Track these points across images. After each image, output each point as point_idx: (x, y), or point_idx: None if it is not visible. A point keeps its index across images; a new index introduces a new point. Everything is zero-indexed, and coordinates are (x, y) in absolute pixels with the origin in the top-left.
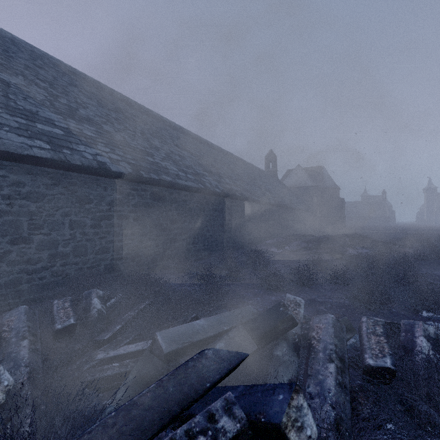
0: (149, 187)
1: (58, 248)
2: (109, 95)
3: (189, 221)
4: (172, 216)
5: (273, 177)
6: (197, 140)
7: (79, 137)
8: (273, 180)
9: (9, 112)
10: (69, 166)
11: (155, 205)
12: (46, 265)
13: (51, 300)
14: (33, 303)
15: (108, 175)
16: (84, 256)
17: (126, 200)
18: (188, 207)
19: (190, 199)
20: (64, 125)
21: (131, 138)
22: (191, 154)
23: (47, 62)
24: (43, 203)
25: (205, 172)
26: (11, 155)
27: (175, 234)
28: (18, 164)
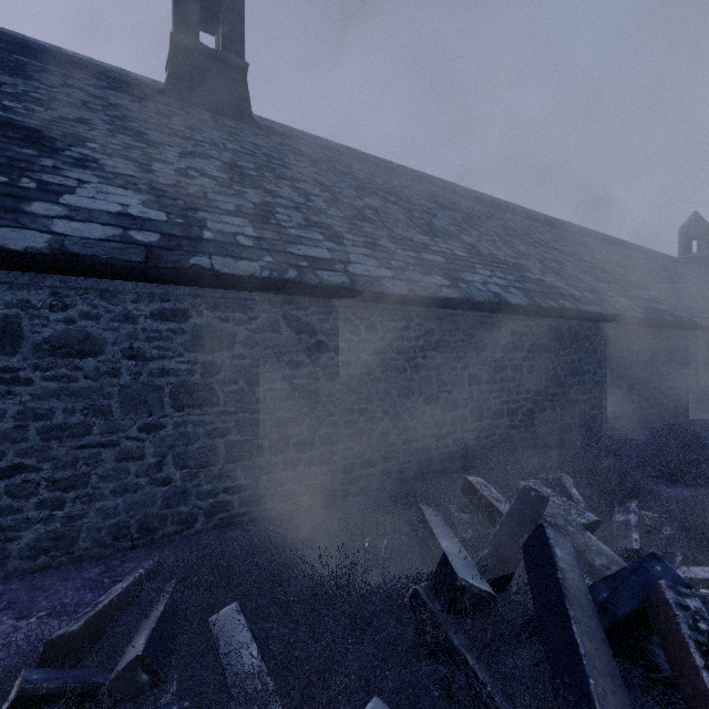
0: (543, 320)
1: (459, 409)
2: (431, 186)
3: (593, 371)
4: (572, 364)
5: (704, 270)
6: (549, 224)
7: (457, 262)
8: (708, 276)
9: (399, 246)
10: (472, 305)
11: (550, 347)
12: (449, 430)
13: (455, 475)
14: (439, 475)
15: (505, 311)
16: (480, 421)
17: (519, 343)
18: (591, 348)
19: (595, 334)
20: (437, 248)
21: (494, 247)
22: (562, 253)
23: (369, 164)
24: (447, 354)
25: (600, 284)
26: (429, 300)
27: (575, 392)
28: (428, 309)
